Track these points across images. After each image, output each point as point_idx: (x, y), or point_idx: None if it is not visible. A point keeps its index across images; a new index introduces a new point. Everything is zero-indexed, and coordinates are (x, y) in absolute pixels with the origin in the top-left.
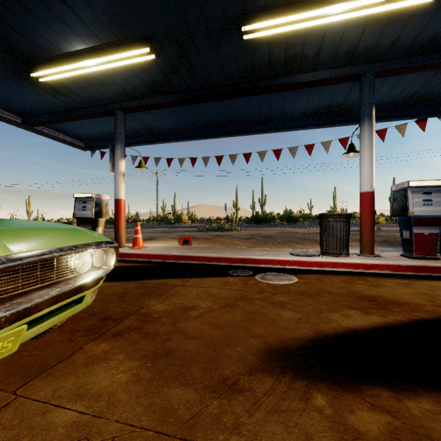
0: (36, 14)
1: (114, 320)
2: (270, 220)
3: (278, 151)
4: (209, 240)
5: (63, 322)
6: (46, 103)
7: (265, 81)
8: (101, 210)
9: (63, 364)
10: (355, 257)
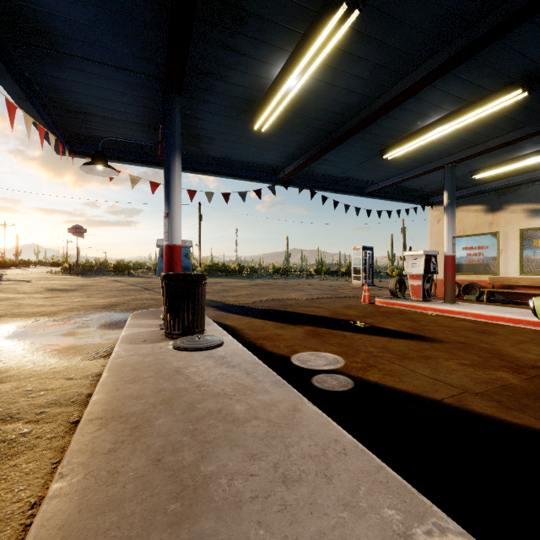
0: None
1: None
2: None
3: None
4: None
5: None
6: None
7: None
8: None
9: None
10: None
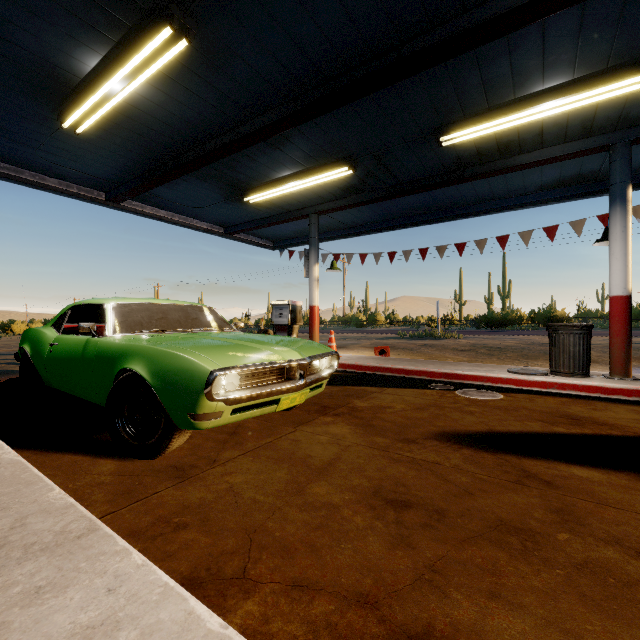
0: (259, 161)
1: (330, 408)
2: (514, 322)
3: (504, 238)
4: (411, 350)
5: (298, 406)
6: (248, 215)
7: (476, 168)
8: (296, 317)
9: (311, 422)
10: (596, 379)
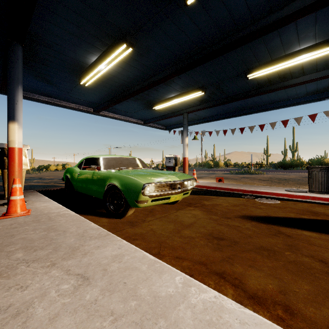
0: (160, 91)
1: (192, 204)
2: (298, 165)
3: (286, 121)
4: (236, 180)
5: (178, 202)
6: (154, 114)
7: (268, 87)
8: (177, 163)
9: (184, 209)
10: None
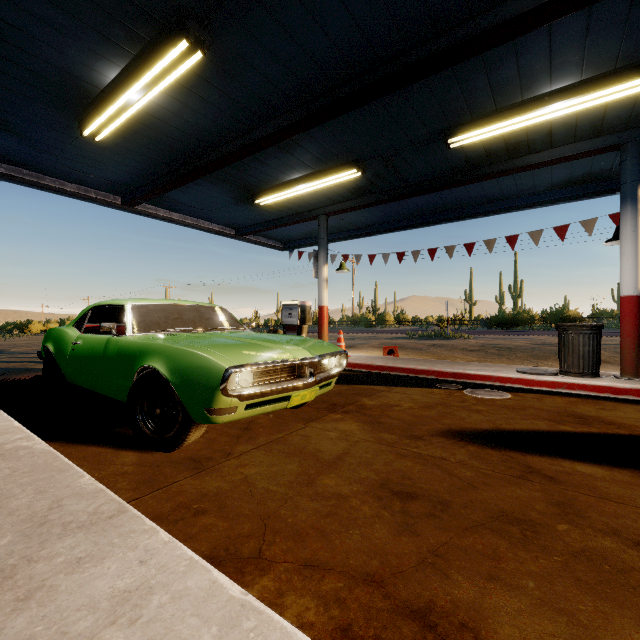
0: (269, 164)
1: (339, 405)
2: (525, 322)
3: (513, 237)
4: (420, 350)
5: (308, 403)
6: (258, 217)
7: (485, 168)
8: (305, 317)
9: (321, 419)
10: (606, 379)
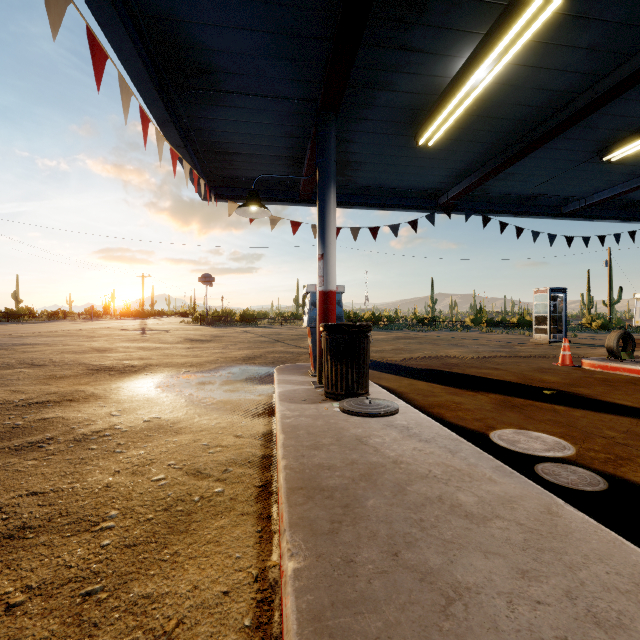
0: None
1: None
2: None
3: (98, 51)
4: None
5: None
6: None
7: None
8: None
9: None
10: None
